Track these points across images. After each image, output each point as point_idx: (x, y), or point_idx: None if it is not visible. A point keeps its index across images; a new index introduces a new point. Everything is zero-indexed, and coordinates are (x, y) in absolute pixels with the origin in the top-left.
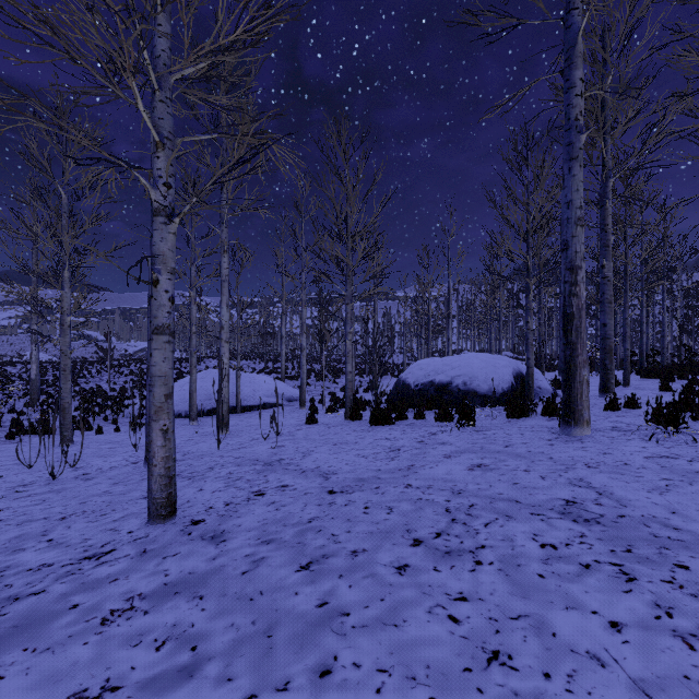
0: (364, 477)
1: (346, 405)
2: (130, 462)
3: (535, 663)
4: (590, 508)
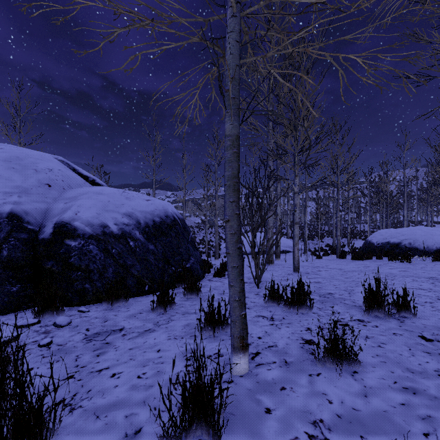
0: (355, 270)
1: (337, 251)
2: None
3: (399, 285)
4: (438, 278)
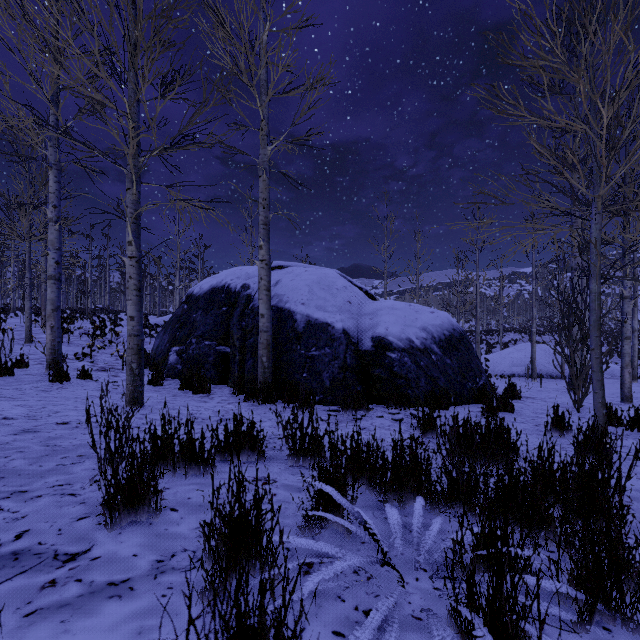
0: None
1: None
2: (552, 390)
3: None
4: None
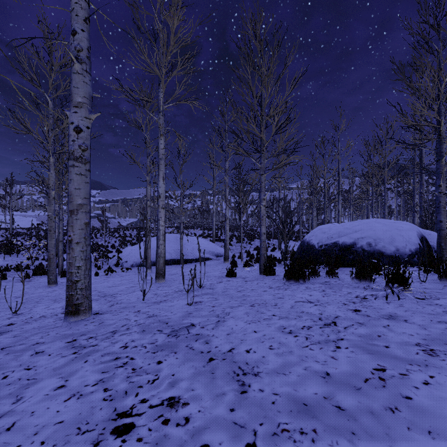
0: (308, 399)
1: (261, 262)
2: (62, 311)
3: None
4: None
